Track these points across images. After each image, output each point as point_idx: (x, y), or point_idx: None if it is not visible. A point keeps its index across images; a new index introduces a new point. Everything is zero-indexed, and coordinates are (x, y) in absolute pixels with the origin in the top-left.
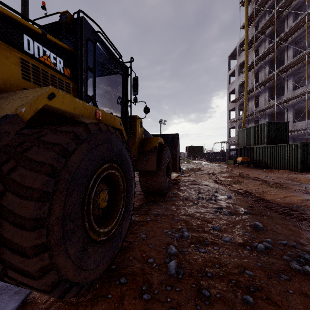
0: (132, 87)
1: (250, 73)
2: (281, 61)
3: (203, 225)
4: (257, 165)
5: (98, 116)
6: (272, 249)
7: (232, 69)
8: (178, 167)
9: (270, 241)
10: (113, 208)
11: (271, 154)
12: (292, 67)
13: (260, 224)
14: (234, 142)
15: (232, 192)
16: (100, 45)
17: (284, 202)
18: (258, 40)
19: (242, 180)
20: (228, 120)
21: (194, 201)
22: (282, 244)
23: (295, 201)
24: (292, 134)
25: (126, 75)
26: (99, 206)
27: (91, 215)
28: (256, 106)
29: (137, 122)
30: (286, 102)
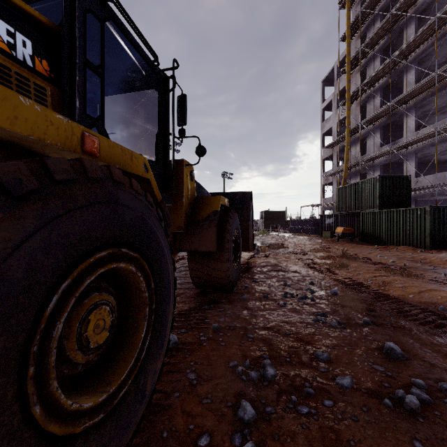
0: (177, 112)
1: (353, 106)
2: (397, 89)
3: (299, 349)
4: (366, 239)
5: (90, 148)
6: (431, 402)
7: (327, 100)
8: (251, 243)
9: (422, 384)
10: (127, 338)
11: (386, 222)
12: (415, 96)
13: (397, 347)
14: (330, 205)
15: (337, 283)
16: (116, 30)
17: (421, 301)
18: (366, 58)
19: (349, 264)
20: (321, 174)
21: (279, 300)
22: (445, 390)
23: (439, 300)
24: (414, 194)
25: (166, 90)
26: (88, 344)
27: (54, 381)
28: (362, 154)
29: (184, 170)
30: (406, 147)
